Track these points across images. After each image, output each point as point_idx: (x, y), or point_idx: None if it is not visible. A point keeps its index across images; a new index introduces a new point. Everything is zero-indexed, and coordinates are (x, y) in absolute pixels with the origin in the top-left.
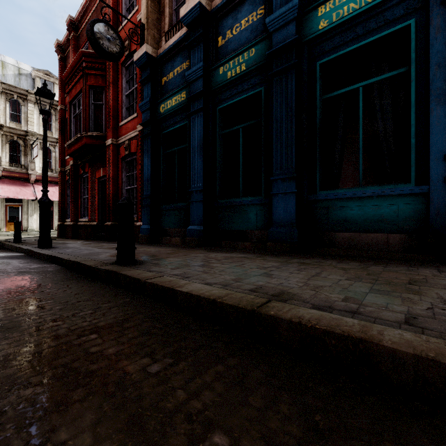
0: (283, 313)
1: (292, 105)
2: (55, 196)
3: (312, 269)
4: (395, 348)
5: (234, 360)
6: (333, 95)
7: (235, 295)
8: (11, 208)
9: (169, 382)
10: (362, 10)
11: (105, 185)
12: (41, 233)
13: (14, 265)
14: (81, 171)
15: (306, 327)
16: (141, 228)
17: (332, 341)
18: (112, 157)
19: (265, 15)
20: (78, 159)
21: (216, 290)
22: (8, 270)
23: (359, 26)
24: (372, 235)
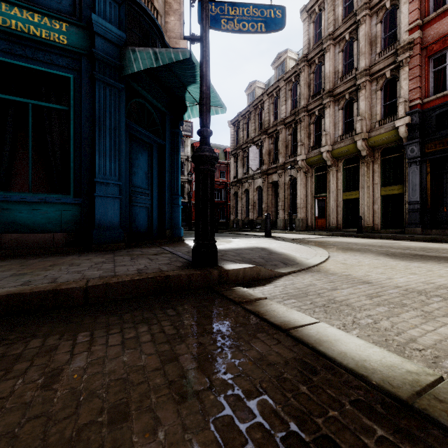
0: None
1: None
2: None
3: None
4: None
5: None
6: (0, 96)
7: None
8: None
9: None
10: (30, 37)
11: None
12: None
13: None
14: None
15: None
16: None
17: None
18: None
19: None
20: None
21: None
22: None
23: (28, 49)
24: (40, 235)
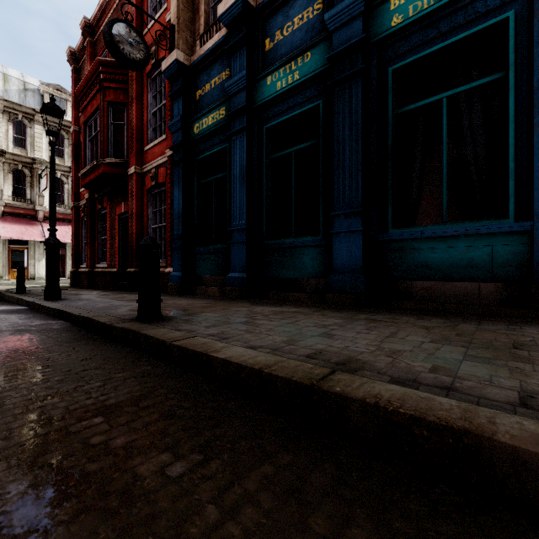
0: (352, 390)
1: (357, 122)
2: (68, 237)
3: (385, 327)
4: (517, 446)
5: (287, 457)
6: (409, 108)
7: (287, 364)
8: (15, 252)
9: (196, 491)
10: (446, 1)
11: (127, 222)
12: (48, 282)
13: (11, 321)
14: (99, 207)
15: (385, 411)
16: (170, 275)
17: (423, 432)
18: (136, 189)
19: (324, 11)
20: (95, 191)
21: (262, 356)
22: (2, 327)
23: (442, 22)
24: (459, 285)
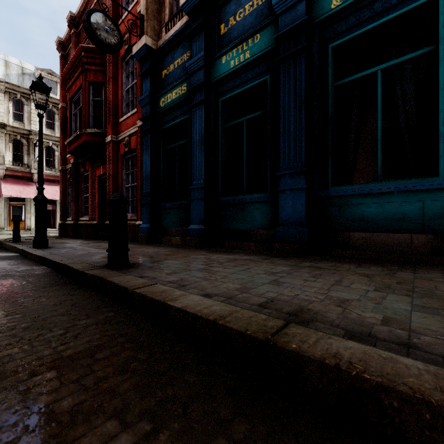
0: (309, 348)
1: (301, 93)
2: (58, 195)
3: (329, 275)
4: None
5: (242, 427)
6: (347, 80)
7: (241, 314)
8: (14, 207)
9: None
10: None
11: (105, 183)
12: (36, 233)
13: (1, 267)
14: (82, 169)
15: (348, 375)
16: (140, 227)
17: (393, 403)
18: (112, 155)
19: None
20: (78, 157)
21: (217, 305)
22: None
23: (377, 3)
24: (393, 236)
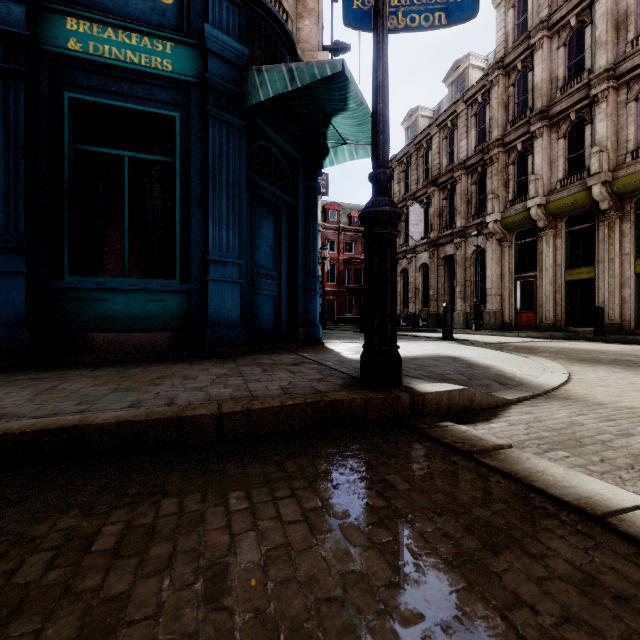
0: None
1: (18, 135)
2: None
3: (48, 383)
4: (103, 423)
5: None
6: (91, 149)
7: None
8: None
9: None
10: (127, 66)
11: None
12: None
13: None
14: None
15: (13, 436)
16: None
17: (46, 439)
18: None
19: None
20: None
21: None
22: None
23: (124, 82)
24: (139, 335)
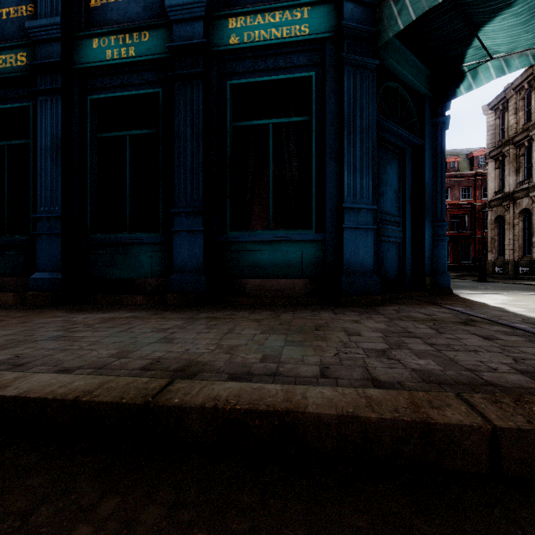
0: (192, 398)
1: (199, 123)
2: None
3: (224, 324)
4: (320, 413)
5: (112, 503)
6: (244, 124)
7: (116, 383)
8: None
9: None
10: (272, 43)
11: None
12: None
13: None
14: None
15: (224, 412)
16: None
17: (256, 422)
18: None
19: None
20: None
21: (81, 380)
22: None
23: (269, 59)
24: (281, 281)
